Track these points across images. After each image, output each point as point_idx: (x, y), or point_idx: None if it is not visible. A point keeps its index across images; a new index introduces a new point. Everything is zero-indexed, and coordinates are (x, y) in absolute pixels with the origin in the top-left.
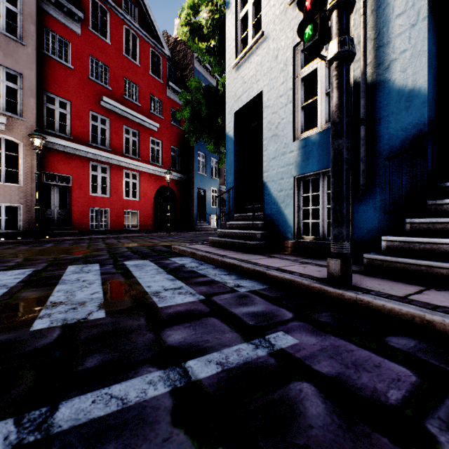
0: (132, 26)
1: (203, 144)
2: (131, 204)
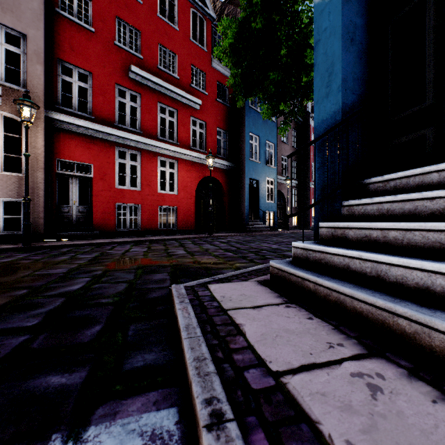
0: None
1: (255, 123)
2: (167, 199)
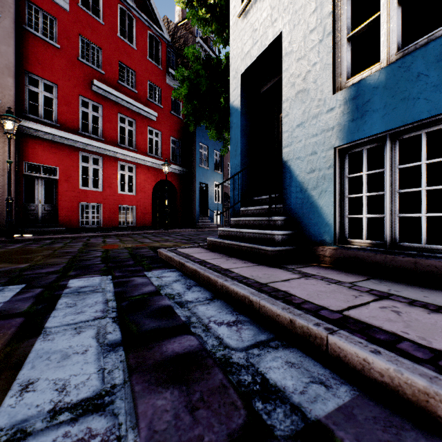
0: (127, 5)
1: (205, 135)
2: (127, 199)
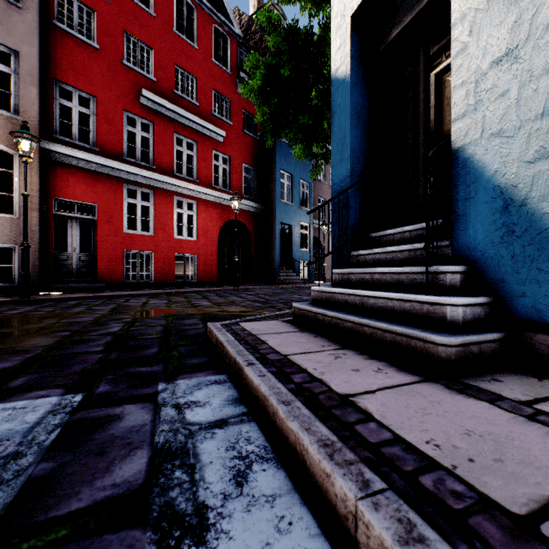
0: None
1: (288, 160)
2: (185, 246)
